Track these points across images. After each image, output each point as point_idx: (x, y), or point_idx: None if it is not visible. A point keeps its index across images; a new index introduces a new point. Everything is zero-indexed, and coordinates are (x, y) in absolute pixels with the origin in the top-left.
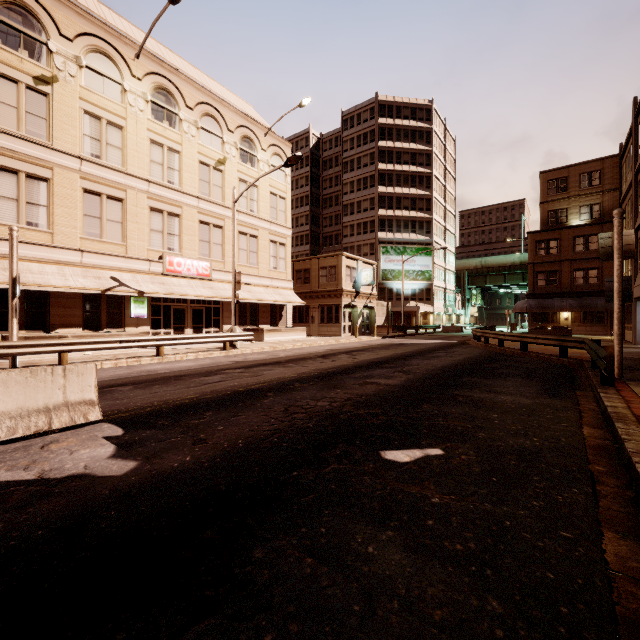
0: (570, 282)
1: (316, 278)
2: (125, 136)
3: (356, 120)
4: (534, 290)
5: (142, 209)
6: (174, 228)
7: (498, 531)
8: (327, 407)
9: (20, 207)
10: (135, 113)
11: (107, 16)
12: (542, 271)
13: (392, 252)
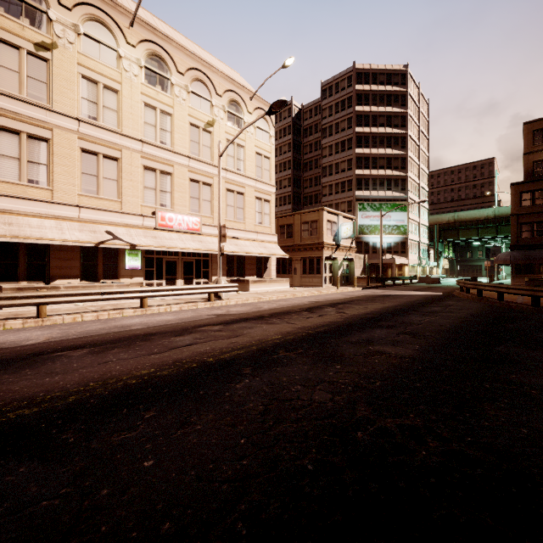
0: None
1: (298, 232)
2: (120, 99)
3: (334, 89)
4: (518, 241)
5: (136, 168)
6: (166, 185)
7: None
8: (329, 406)
9: (22, 165)
10: (130, 78)
11: None
12: (527, 222)
13: (368, 208)
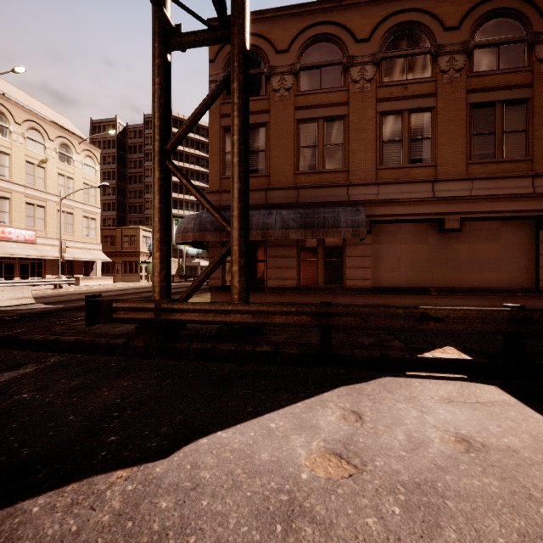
0: None
1: (120, 242)
2: None
3: None
4: None
5: None
6: (5, 207)
7: None
8: None
9: None
10: None
11: None
12: None
13: None
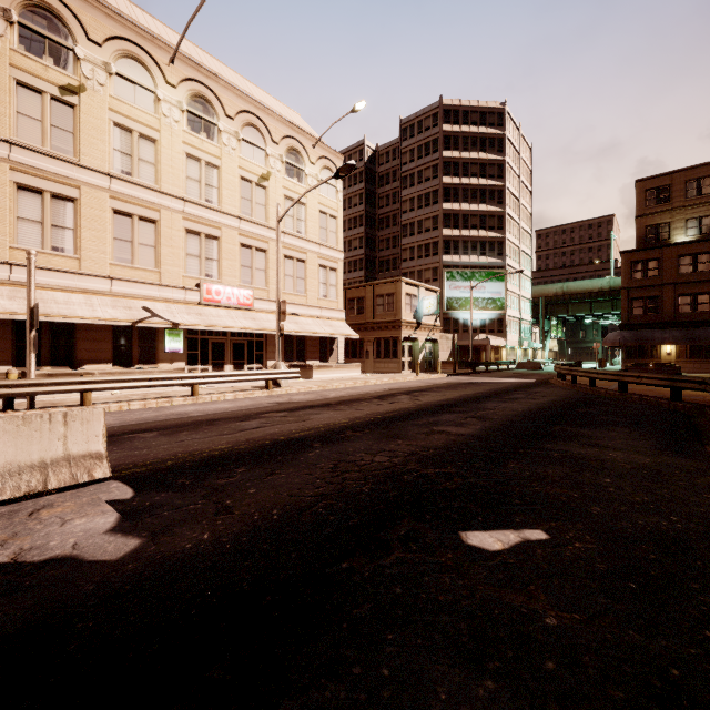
0: (674, 310)
1: (371, 307)
2: (159, 150)
3: (417, 128)
4: (629, 320)
5: (177, 231)
6: (212, 252)
7: (664, 689)
8: (386, 464)
9: (45, 230)
10: (169, 124)
11: (139, 18)
12: (639, 297)
13: (458, 277)
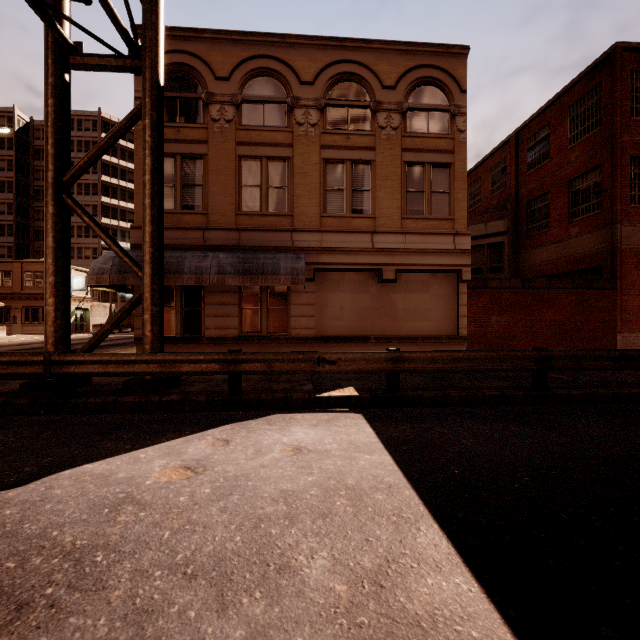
0: None
1: (19, 281)
2: None
3: (77, 125)
4: None
5: None
6: None
7: None
8: None
9: None
10: None
11: None
12: None
13: None
